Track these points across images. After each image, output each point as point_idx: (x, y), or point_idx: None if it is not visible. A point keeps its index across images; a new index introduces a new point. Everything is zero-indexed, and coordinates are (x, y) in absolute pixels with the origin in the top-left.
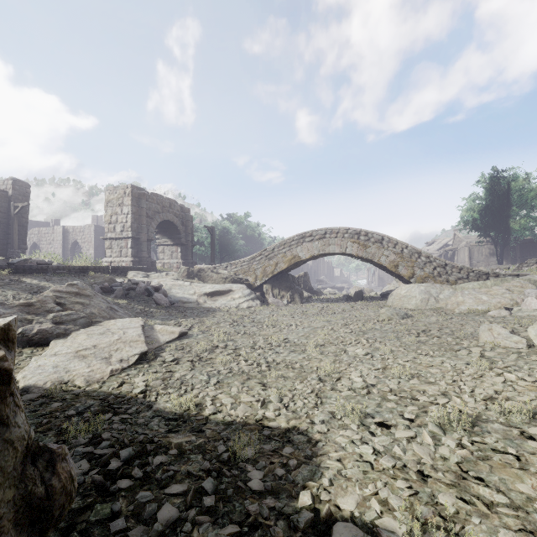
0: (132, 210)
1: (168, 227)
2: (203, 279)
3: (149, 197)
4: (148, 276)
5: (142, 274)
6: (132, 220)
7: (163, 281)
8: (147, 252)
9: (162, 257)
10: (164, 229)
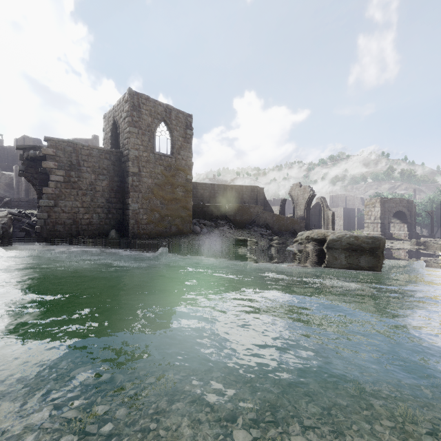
0: (380, 209)
1: (397, 213)
2: (427, 247)
3: (388, 201)
4: (392, 243)
5: (389, 242)
6: (380, 214)
7: (402, 246)
8: (387, 229)
9: (393, 229)
10: (394, 214)
